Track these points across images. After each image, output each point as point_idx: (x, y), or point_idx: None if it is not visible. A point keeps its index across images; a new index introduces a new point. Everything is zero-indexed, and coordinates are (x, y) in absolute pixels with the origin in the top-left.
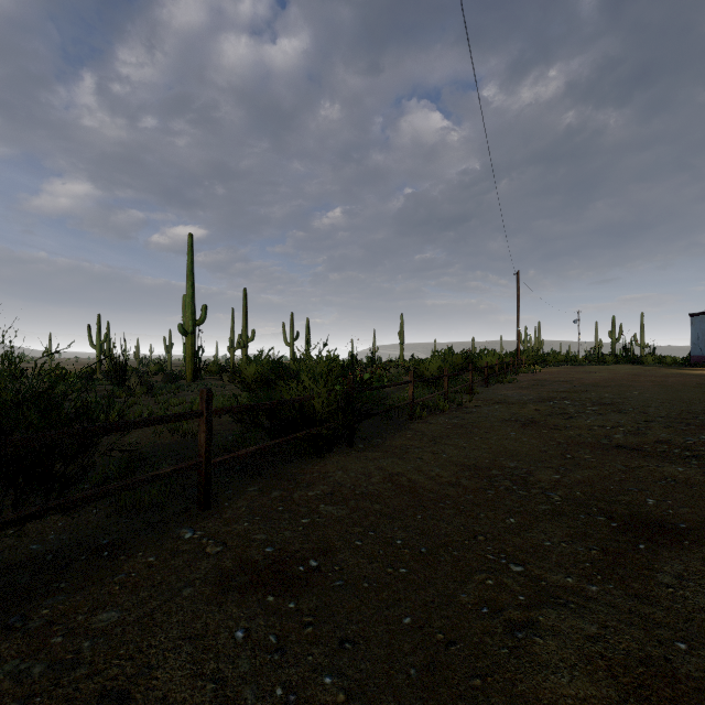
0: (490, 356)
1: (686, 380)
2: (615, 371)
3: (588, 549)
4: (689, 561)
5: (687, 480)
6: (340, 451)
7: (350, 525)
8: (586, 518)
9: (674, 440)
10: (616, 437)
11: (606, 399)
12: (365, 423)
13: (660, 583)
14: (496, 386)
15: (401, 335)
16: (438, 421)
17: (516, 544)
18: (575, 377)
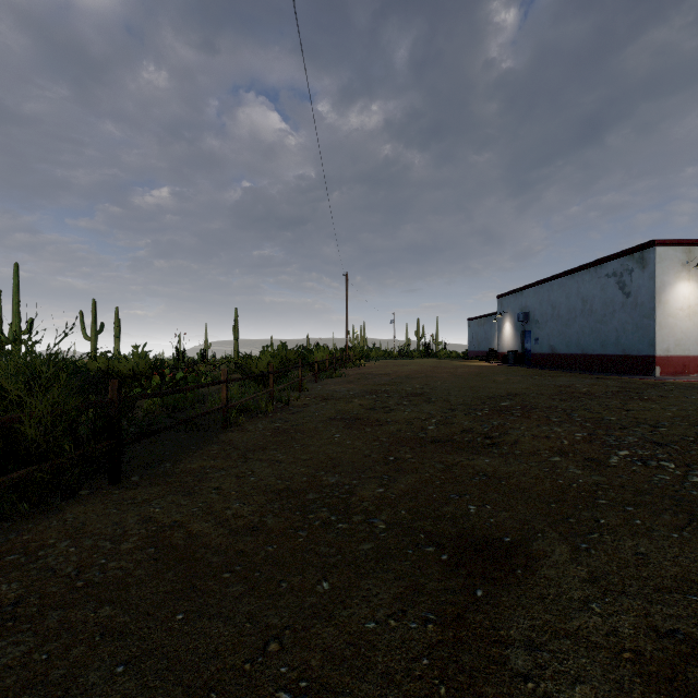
0: (322, 351)
1: (470, 370)
2: (421, 364)
3: (423, 622)
4: (531, 606)
5: (495, 473)
6: (96, 492)
7: (12, 695)
8: (415, 553)
9: (475, 427)
10: (430, 429)
11: (418, 389)
12: (160, 438)
13: (515, 672)
14: (326, 381)
15: (235, 330)
16: (258, 427)
17: (326, 644)
18: (393, 370)
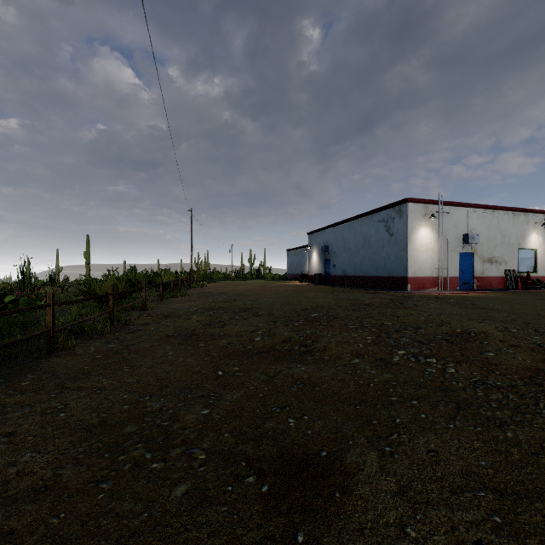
0: (168, 274)
1: (288, 289)
2: (252, 284)
3: None
4: (352, 544)
5: (310, 380)
6: None
7: None
8: (234, 490)
9: (293, 337)
10: (257, 341)
11: (248, 305)
12: None
13: None
14: (171, 300)
15: (87, 255)
16: (89, 349)
17: None
18: (229, 289)
